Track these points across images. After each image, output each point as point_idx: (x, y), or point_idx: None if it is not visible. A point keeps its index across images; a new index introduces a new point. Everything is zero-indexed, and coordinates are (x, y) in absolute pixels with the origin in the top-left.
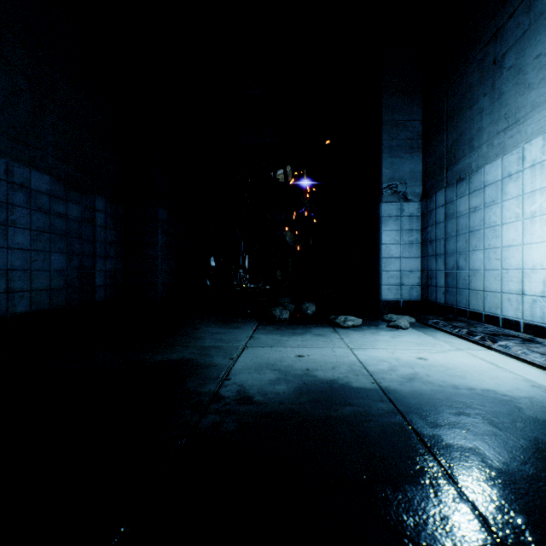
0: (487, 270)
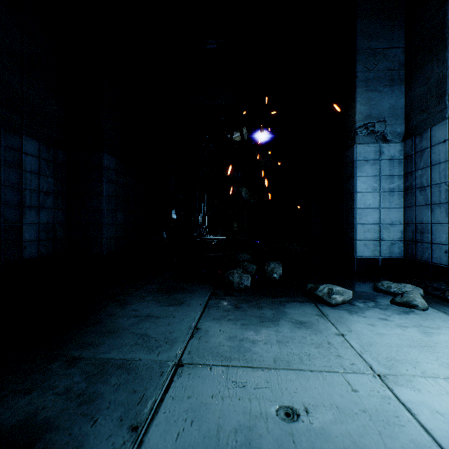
0: None
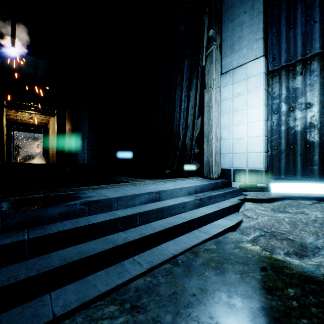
0: None
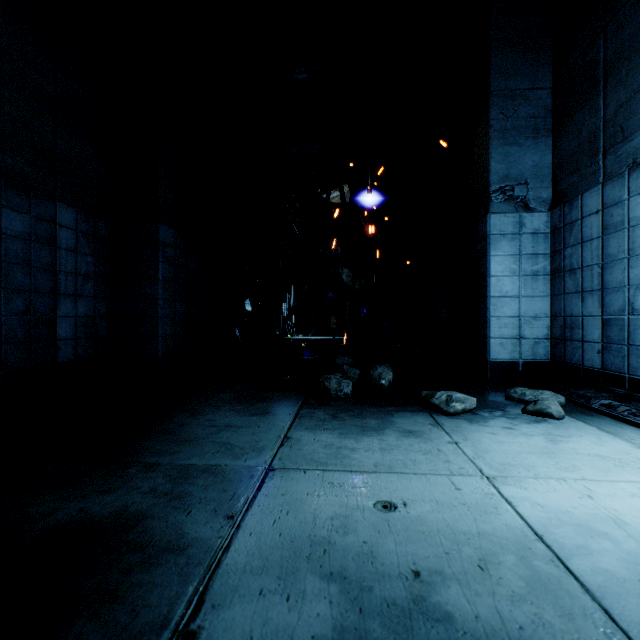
0: None
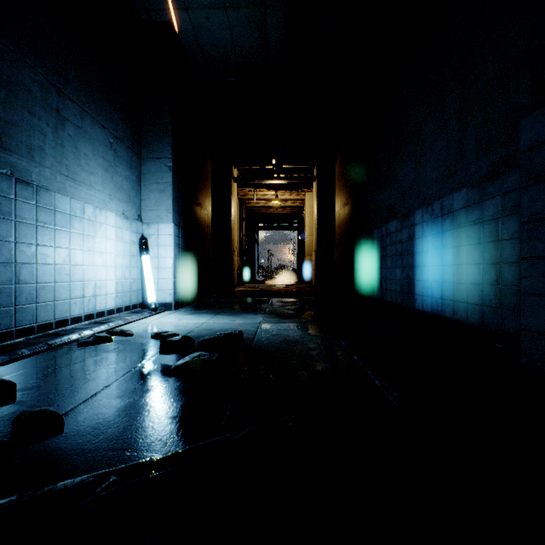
0: (59, 283)
